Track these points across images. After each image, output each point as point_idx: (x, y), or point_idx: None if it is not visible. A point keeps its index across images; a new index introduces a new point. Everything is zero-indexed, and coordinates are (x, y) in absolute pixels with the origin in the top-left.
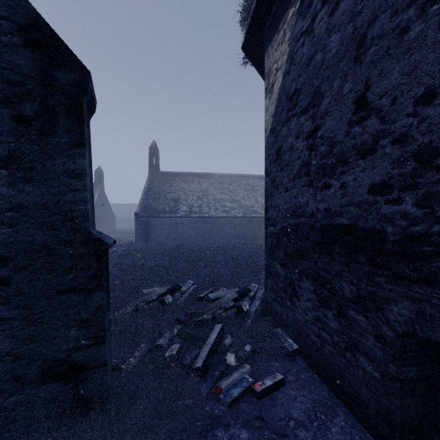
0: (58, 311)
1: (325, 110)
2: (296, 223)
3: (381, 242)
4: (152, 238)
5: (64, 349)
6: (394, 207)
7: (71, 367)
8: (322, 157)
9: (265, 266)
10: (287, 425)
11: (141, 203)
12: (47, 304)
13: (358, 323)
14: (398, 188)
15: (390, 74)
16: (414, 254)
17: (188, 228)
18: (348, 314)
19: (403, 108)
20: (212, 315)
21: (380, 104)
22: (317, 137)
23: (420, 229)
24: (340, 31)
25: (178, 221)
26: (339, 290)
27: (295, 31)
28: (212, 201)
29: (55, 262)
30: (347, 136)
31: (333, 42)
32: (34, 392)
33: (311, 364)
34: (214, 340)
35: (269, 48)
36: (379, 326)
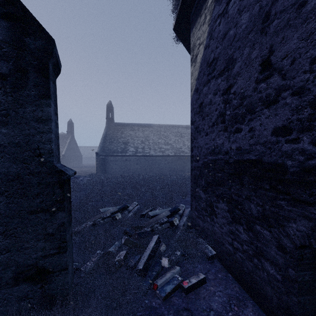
0: (28, 227)
1: (237, 72)
2: (214, 159)
3: (282, 173)
4: (109, 170)
5: (33, 257)
6: (294, 146)
7: (39, 271)
8: (235, 108)
9: (191, 191)
10: (208, 315)
11: (100, 146)
12: (20, 222)
13: (263, 236)
14: (297, 130)
15: (290, 40)
16: (310, 182)
17: (135, 164)
18: (255, 229)
19: (301, 66)
20: (151, 228)
21: (282, 65)
22: (231, 93)
23: (315, 163)
24: (249, 11)
25: (127, 158)
26: (248, 210)
27: (214, 14)
28: (151, 144)
29: (26, 189)
30: (254, 91)
31: (243, 20)
32: (9, 291)
33: (226, 265)
34: (152, 248)
35: (194, 29)
36: (280, 238)
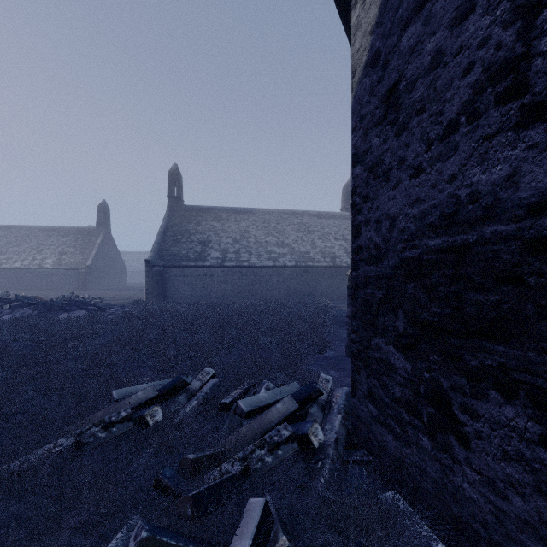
0: None
1: None
2: (458, 243)
3: None
4: (171, 295)
5: None
6: None
7: None
8: None
9: (352, 345)
10: None
11: (155, 247)
12: None
13: None
14: None
15: None
16: None
17: (221, 281)
18: None
19: None
20: (241, 465)
21: None
22: None
23: None
24: None
25: (207, 271)
26: None
27: None
28: (253, 244)
29: None
30: None
31: None
32: None
33: None
34: None
35: None
36: None
